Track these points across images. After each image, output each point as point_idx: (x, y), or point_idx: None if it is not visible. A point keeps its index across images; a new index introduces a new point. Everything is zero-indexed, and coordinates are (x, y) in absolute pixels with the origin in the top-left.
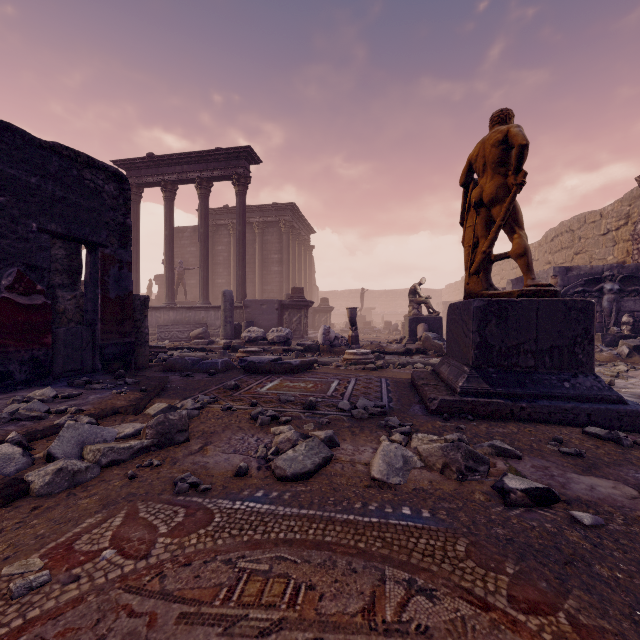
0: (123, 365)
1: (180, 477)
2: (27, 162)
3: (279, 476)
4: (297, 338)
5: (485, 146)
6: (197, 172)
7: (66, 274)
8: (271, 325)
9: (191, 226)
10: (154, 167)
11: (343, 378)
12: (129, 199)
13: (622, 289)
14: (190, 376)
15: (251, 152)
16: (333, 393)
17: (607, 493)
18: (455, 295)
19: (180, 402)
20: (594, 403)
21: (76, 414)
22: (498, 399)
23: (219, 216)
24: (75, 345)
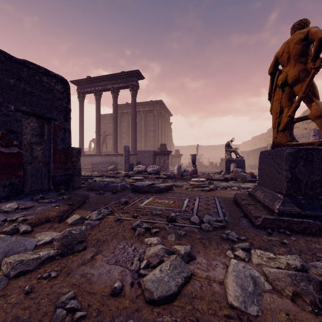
0: (66, 186)
1: (61, 300)
2: (8, 70)
3: (147, 300)
4: (163, 171)
5: (289, 45)
6: (111, 85)
7: (38, 136)
8: (149, 164)
9: (110, 113)
10: (90, 83)
11: (191, 197)
12: (69, 94)
13: None
14: (101, 194)
15: (139, 73)
16: (186, 208)
17: None
18: (247, 147)
19: (90, 213)
20: None
21: (21, 222)
22: (308, 219)
23: (123, 108)
24: (37, 176)
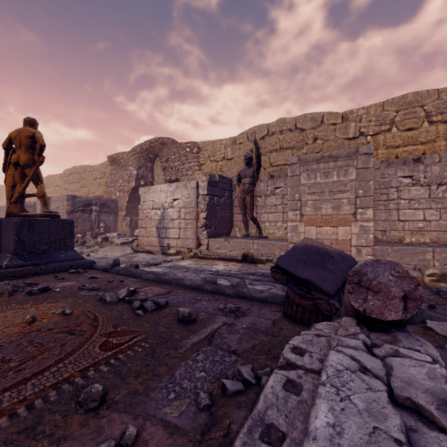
0: None
1: None
2: None
3: None
4: None
5: (21, 134)
6: None
7: None
8: None
9: None
10: None
11: None
12: None
13: (101, 210)
14: None
15: None
16: None
17: (68, 284)
18: None
19: None
20: (73, 261)
21: None
22: (29, 267)
23: None
24: None
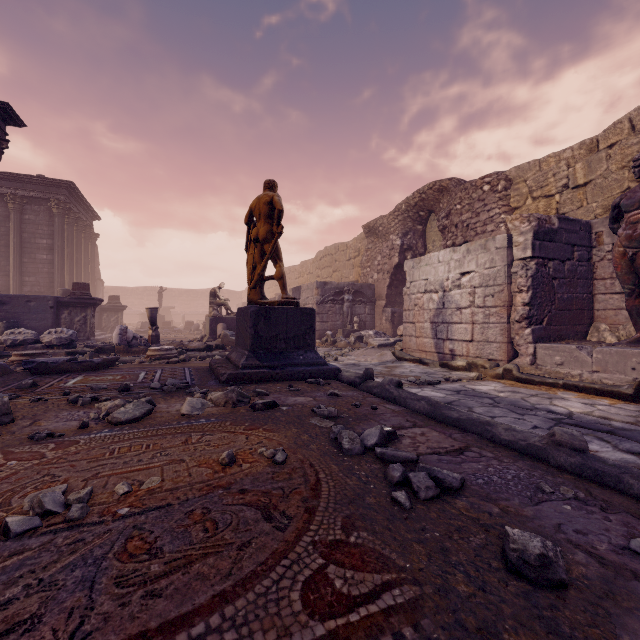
0: None
1: (35, 432)
2: None
3: (117, 422)
4: (81, 340)
5: (260, 202)
6: None
7: None
8: (43, 326)
9: None
10: None
11: (150, 370)
12: None
13: (354, 299)
14: None
15: (9, 110)
16: (143, 380)
17: (301, 401)
18: None
19: None
20: (313, 366)
21: None
22: (264, 369)
23: None
24: None
